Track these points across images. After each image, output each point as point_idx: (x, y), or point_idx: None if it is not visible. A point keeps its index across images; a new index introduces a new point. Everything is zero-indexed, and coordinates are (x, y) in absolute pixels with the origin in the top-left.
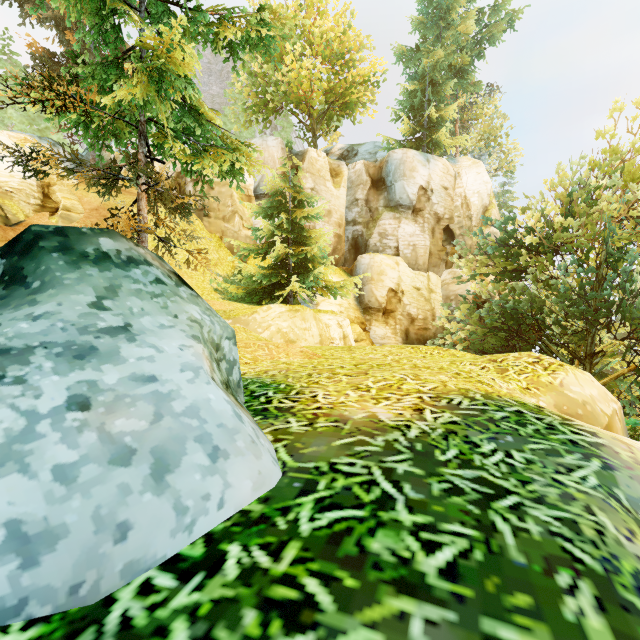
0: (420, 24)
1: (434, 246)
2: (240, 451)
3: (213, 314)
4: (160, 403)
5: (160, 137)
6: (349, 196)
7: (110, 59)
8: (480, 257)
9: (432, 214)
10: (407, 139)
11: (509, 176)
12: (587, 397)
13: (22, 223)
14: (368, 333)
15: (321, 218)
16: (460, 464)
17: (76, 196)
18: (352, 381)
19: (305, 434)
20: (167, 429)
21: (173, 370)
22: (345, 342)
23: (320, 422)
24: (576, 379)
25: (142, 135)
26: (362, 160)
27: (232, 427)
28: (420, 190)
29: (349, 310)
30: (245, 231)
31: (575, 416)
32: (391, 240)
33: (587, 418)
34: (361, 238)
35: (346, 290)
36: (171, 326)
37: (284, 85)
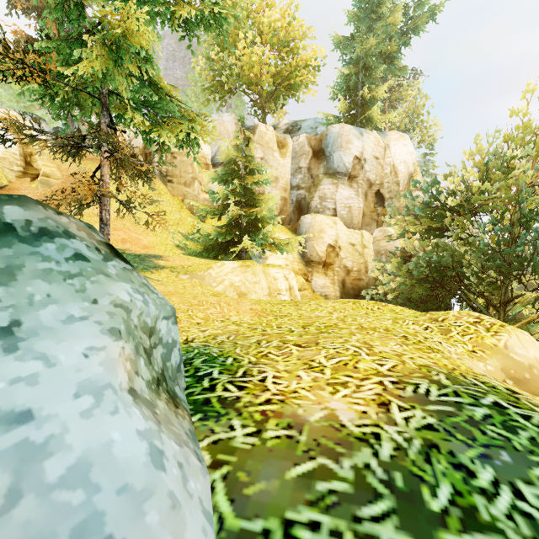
0: (355, 16)
1: (367, 208)
2: (150, 534)
3: (149, 290)
4: (24, 466)
5: (121, 108)
6: (293, 165)
7: (73, 35)
8: (408, 218)
9: (365, 180)
10: (343, 115)
11: (430, 148)
12: (532, 360)
13: (5, 187)
14: (310, 283)
15: (269, 183)
16: (463, 520)
17: (55, 164)
18: (303, 355)
19: (251, 453)
20: (21, 526)
21: (63, 396)
22: (291, 293)
23: (270, 429)
24: (519, 341)
25: (104, 106)
26: (305, 133)
27: (142, 487)
28: (355, 159)
29: (294, 263)
30: (203, 195)
31: (523, 380)
32: (330, 202)
33: (535, 382)
34: (304, 201)
35: (291, 246)
36: (83, 317)
37: (237, 68)
